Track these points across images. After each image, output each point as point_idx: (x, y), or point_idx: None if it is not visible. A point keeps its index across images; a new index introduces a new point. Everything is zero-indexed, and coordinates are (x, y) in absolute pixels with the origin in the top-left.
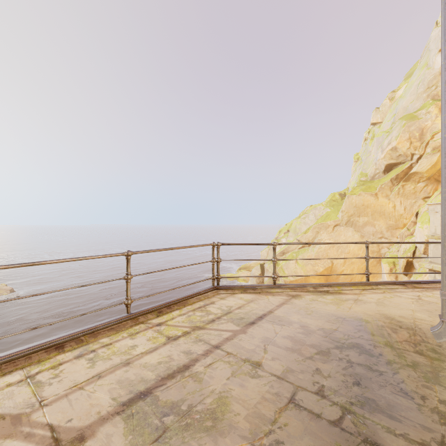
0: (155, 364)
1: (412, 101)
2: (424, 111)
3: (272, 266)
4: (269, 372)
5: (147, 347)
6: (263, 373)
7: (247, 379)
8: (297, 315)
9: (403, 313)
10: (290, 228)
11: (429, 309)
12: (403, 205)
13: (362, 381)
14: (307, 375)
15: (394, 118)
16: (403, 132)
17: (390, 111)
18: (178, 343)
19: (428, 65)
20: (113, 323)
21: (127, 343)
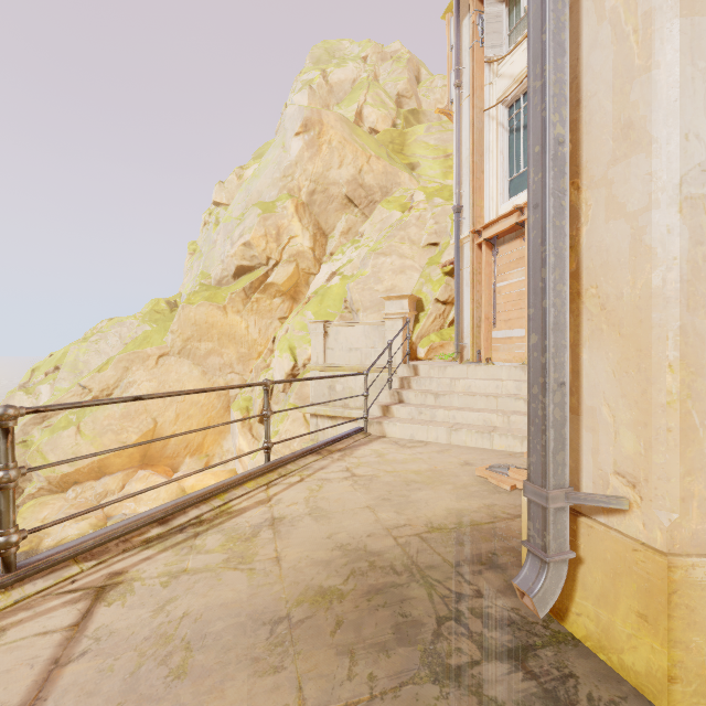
0: None
1: (268, 186)
2: (281, 205)
3: None
4: None
5: None
6: None
7: None
8: None
9: (365, 523)
10: (62, 363)
11: (383, 495)
12: (258, 327)
13: None
14: None
15: (246, 202)
16: (258, 224)
17: (241, 191)
18: None
19: (285, 148)
20: None
21: None
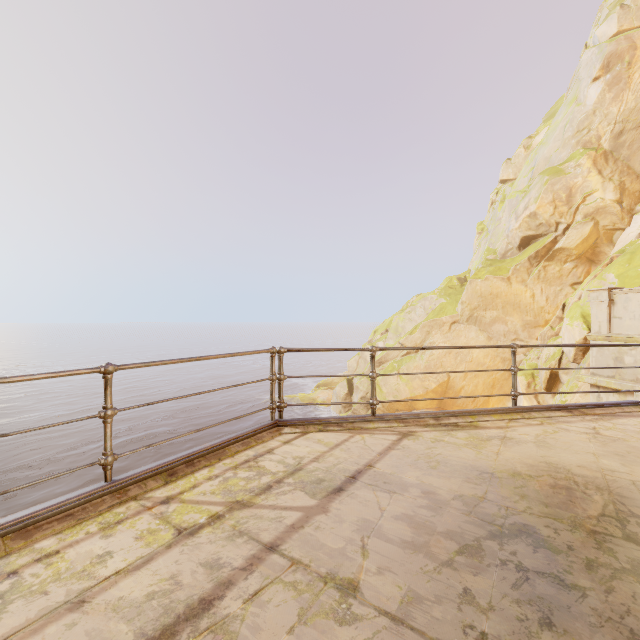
0: (139, 601)
1: (557, 149)
2: (572, 164)
3: (364, 382)
4: (374, 606)
5: (132, 556)
6: (363, 608)
7: (331, 628)
8: (415, 470)
9: (581, 459)
10: (389, 327)
11: (618, 451)
12: (544, 295)
13: (555, 616)
14: (449, 607)
15: (532, 173)
16: (545, 191)
17: (527, 163)
18: (196, 542)
19: (579, 100)
20: (73, 504)
21: (92, 548)
